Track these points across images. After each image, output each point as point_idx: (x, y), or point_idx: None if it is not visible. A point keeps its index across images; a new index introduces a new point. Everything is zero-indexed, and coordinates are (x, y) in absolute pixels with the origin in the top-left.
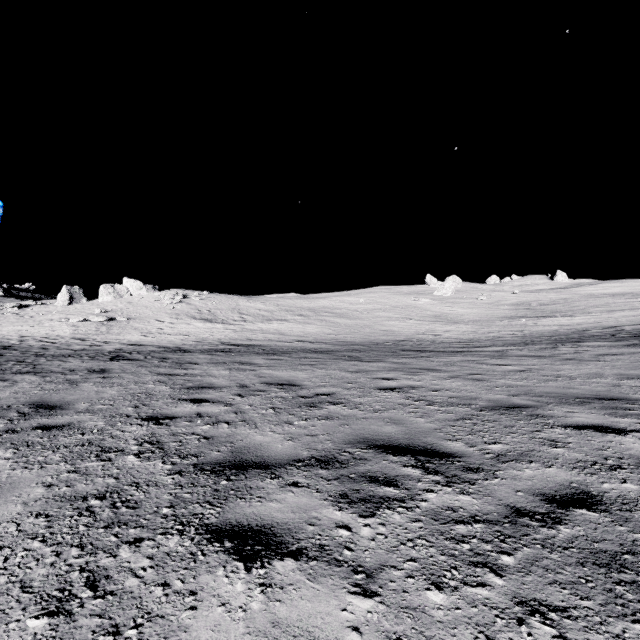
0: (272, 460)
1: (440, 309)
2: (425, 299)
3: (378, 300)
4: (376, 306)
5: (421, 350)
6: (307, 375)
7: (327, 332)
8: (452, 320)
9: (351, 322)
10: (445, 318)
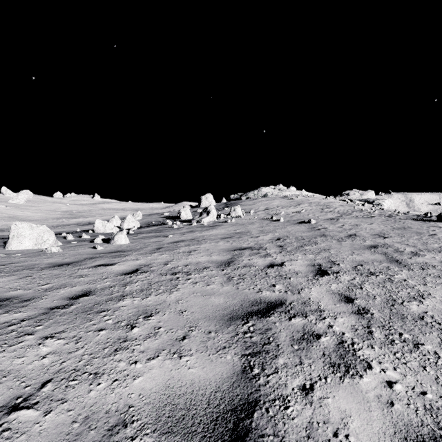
0: None
1: (14, 213)
2: (1, 205)
3: None
4: None
5: (1, 231)
6: None
7: None
8: (22, 219)
9: None
10: (17, 218)
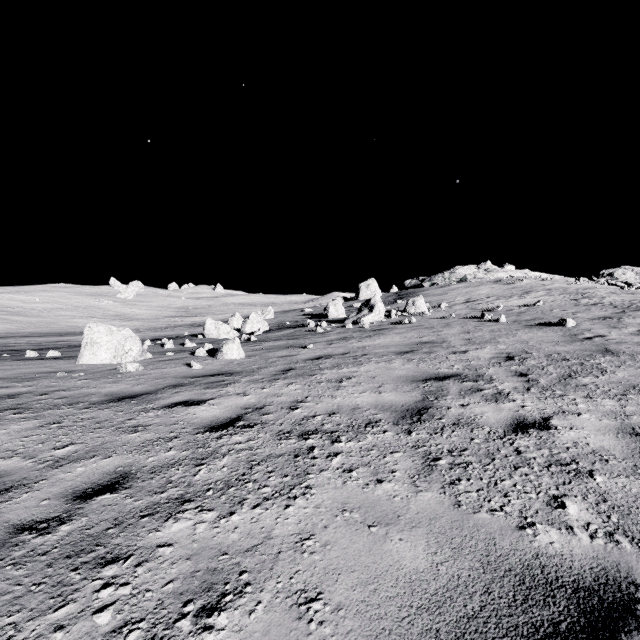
0: (62, 343)
1: (121, 310)
2: (108, 301)
3: (58, 300)
4: (57, 306)
5: None
6: (43, 339)
7: (11, 328)
8: (130, 318)
9: (33, 320)
10: (124, 317)
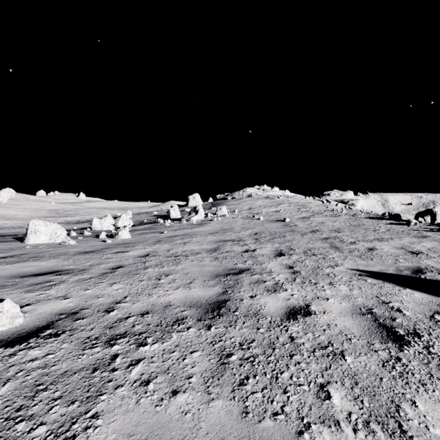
0: None
1: None
2: None
3: None
4: None
5: None
6: None
7: None
8: (8, 218)
9: None
10: (3, 217)
